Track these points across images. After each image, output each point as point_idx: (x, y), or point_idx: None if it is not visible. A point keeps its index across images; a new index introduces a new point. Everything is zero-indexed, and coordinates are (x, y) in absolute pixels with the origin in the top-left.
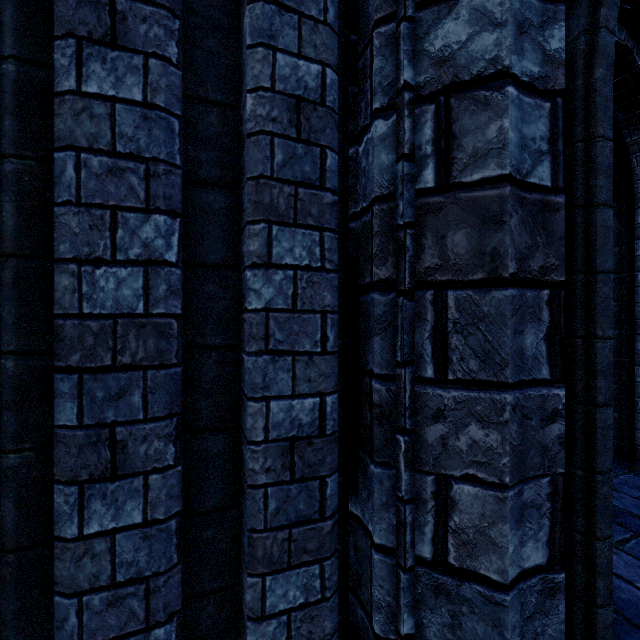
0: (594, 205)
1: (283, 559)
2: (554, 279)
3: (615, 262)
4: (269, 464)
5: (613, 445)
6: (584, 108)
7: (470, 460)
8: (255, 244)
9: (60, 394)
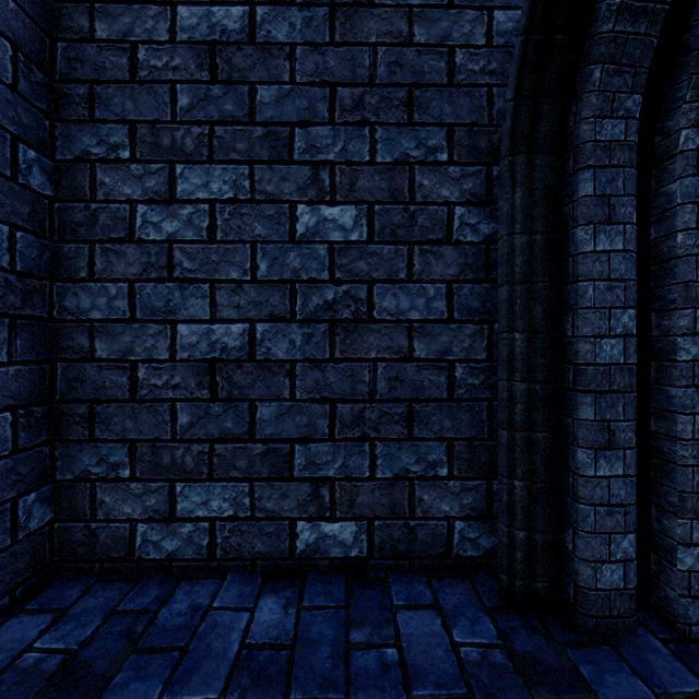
0: None
1: None
2: None
3: None
4: (694, 453)
5: None
6: None
7: None
8: (684, 322)
9: (583, 403)
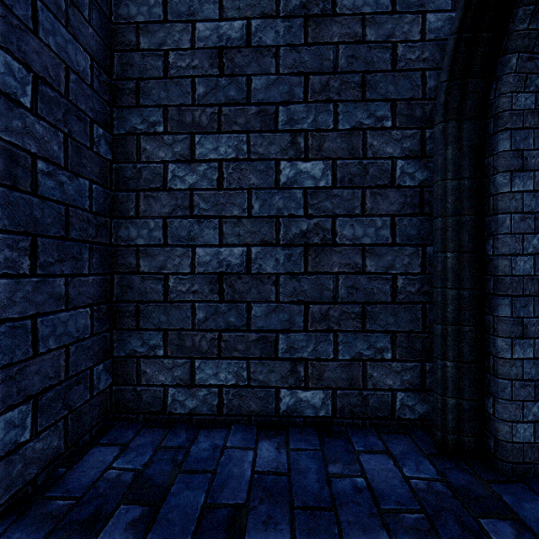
0: None
1: None
2: None
3: None
4: None
5: None
6: None
7: None
8: None
9: (502, 304)
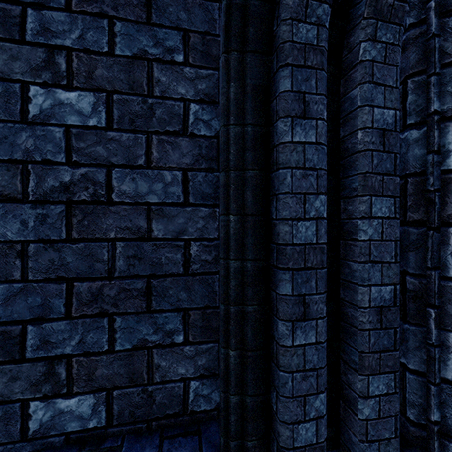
0: None
1: (377, 368)
2: None
3: None
4: (370, 319)
5: None
6: None
7: None
8: (363, 207)
9: (283, 280)
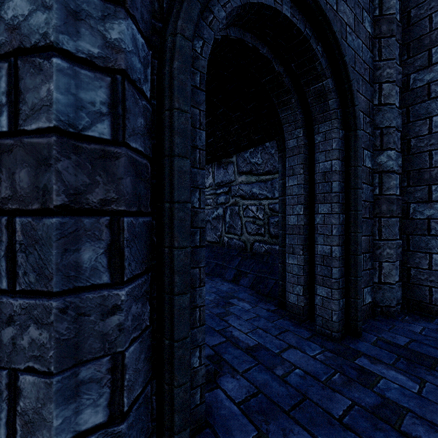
0: (174, 155)
1: None
2: (114, 209)
3: (280, 189)
4: None
5: (280, 301)
6: (169, 87)
7: (30, 355)
8: None
9: None
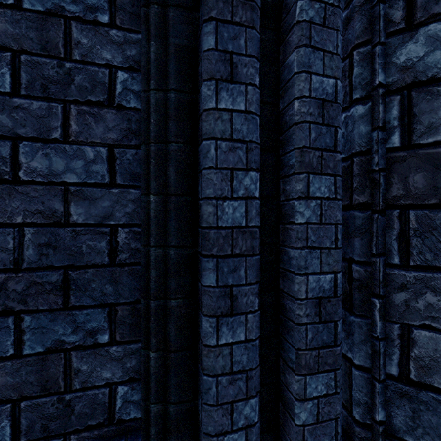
0: None
1: (315, 367)
2: None
3: None
4: (308, 312)
5: None
6: None
7: (426, 315)
8: (300, 186)
9: (206, 269)
